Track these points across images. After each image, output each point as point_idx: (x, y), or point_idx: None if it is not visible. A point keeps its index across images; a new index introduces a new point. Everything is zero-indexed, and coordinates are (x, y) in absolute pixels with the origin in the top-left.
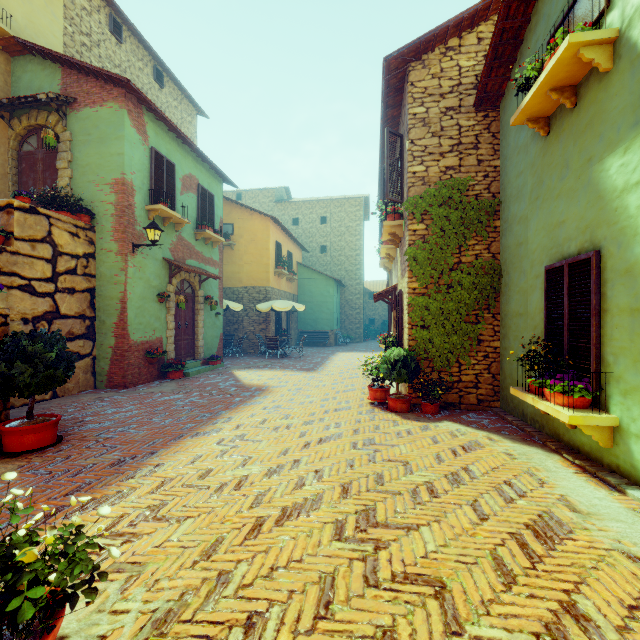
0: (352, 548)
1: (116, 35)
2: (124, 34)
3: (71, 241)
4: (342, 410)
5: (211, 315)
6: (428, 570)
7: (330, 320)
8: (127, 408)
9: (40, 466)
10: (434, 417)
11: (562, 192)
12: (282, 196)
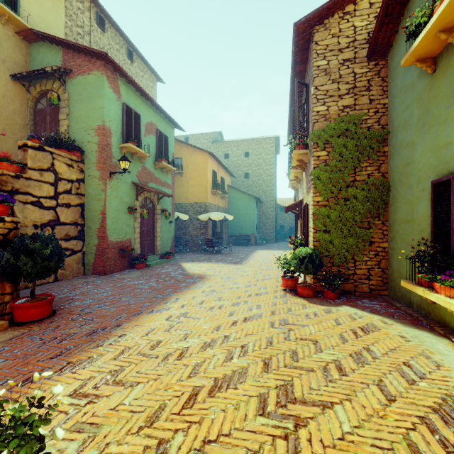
0: (274, 424)
1: (101, 26)
2: (106, 26)
3: (68, 170)
4: (261, 294)
5: (166, 223)
6: (347, 453)
7: (251, 227)
8: (104, 290)
9: (37, 333)
10: (334, 302)
11: (448, 118)
12: (217, 138)
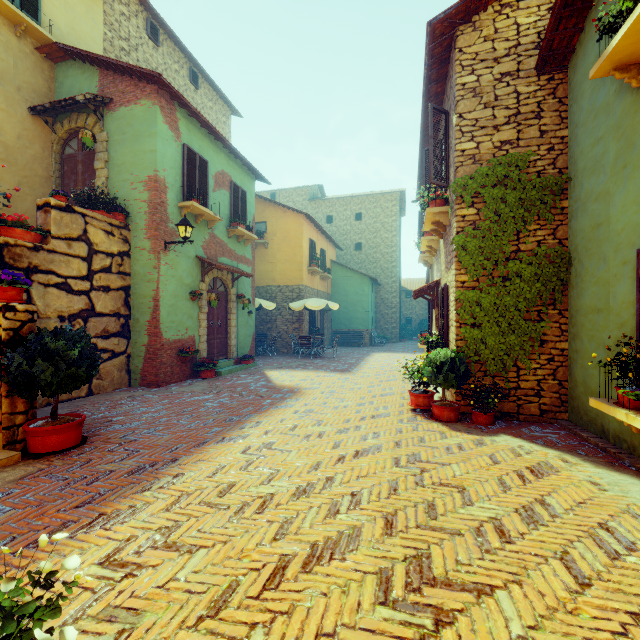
0: (403, 620)
1: (153, 38)
2: (161, 37)
3: (106, 239)
4: (380, 417)
5: (244, 314)
6: None
7: (365, 319)
8: (156, 408)
9: (59, 470)
10: (488, 429)
11: None
12: (316, 194)
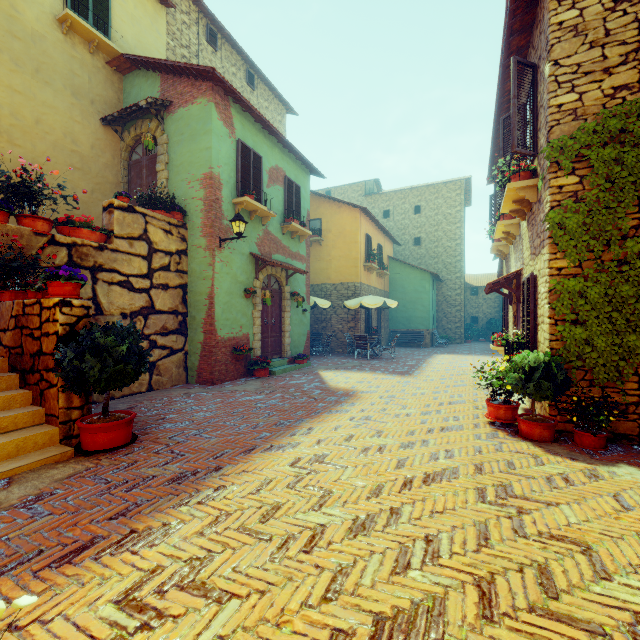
0: None
1: (212, 44)
2: (219, 42)
3: (165, 238)
4: (451, 430)
5: (298, 312)
6: None
7: (425, 318)
8: (208, 407)
9: (104, 471)
10: (600, 455)
11: None
12: (372, 189)
